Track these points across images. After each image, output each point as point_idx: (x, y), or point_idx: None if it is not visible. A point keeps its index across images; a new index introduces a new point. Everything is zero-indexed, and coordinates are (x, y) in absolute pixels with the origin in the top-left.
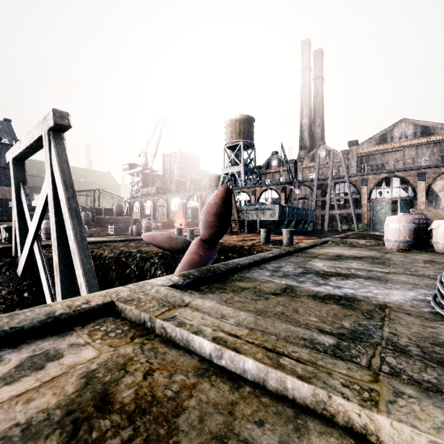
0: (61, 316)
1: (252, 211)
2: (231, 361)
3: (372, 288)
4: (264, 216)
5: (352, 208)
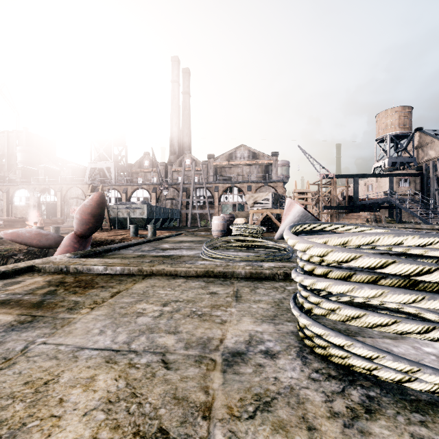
0: (6, 271)
1: (123, 210)
2: (111, 270)
3: (184, 252)
4: (134, 214)
5: (208, 209)
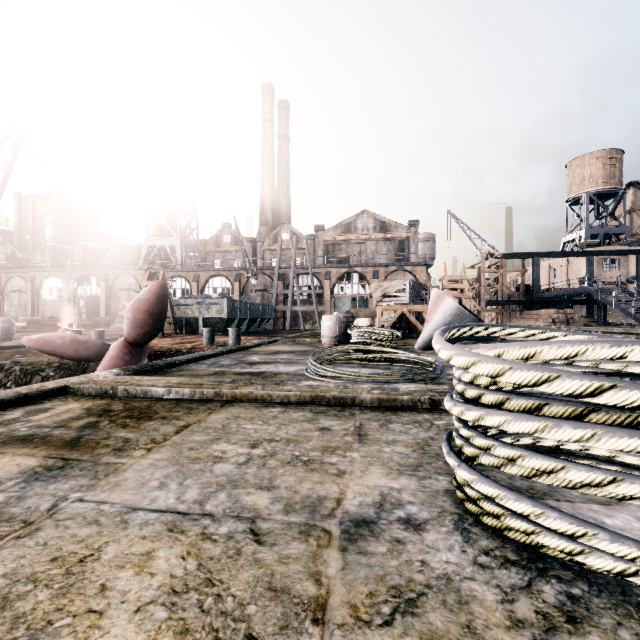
0: (29, 393)
1: (193, 306)
2: (176, 393)
3: (281, 367)
4: (209, 312)
5: (315, 304)
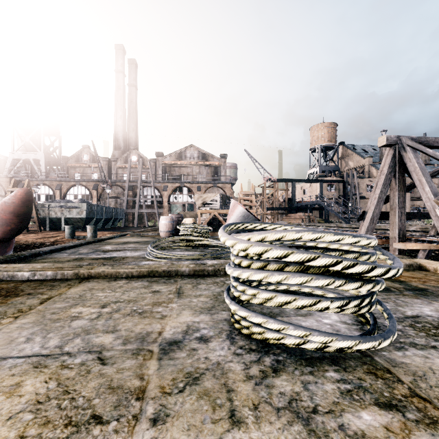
0: None
1: (56, 209)
2: (40, 275)
3: (128, 253)
4: (71, 213)
5: (156, 208)
